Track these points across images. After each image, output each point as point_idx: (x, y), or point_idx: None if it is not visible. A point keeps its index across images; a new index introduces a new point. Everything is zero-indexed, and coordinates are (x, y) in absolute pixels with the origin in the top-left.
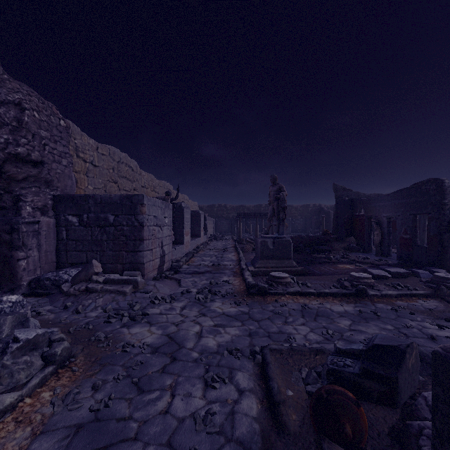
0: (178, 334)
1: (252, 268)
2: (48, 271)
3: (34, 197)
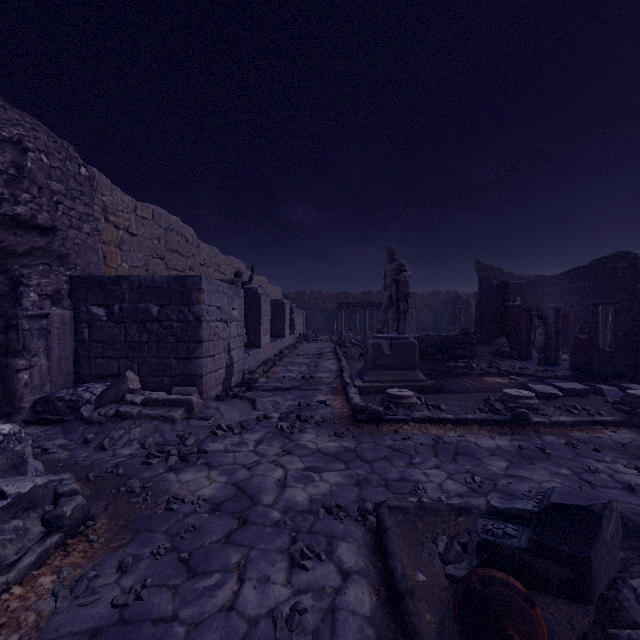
0: (251, 482)
1: (360, 382)
2: (62, 387)
3: (41, 280)
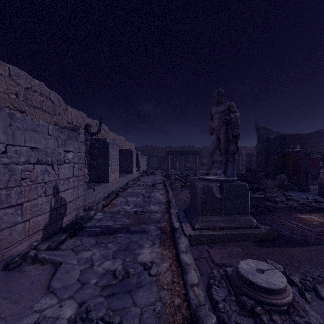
0: None
1: (189, 228)
2: None
3: None
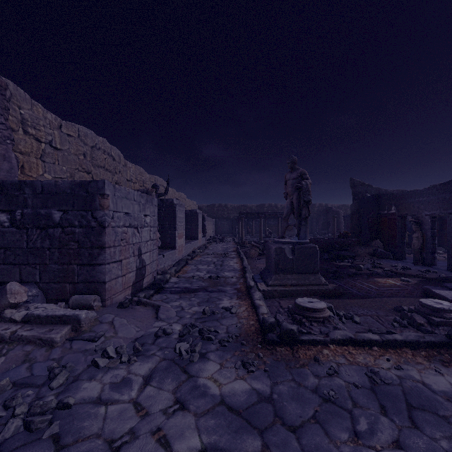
0: None
1: (264, 285)
2: None
3: None
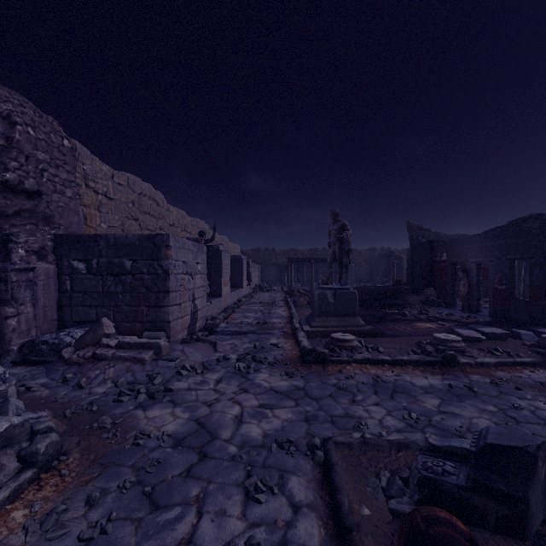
0: (211, 418)
1: (308, 327)
2: (46, 332)
3: (28, 238)
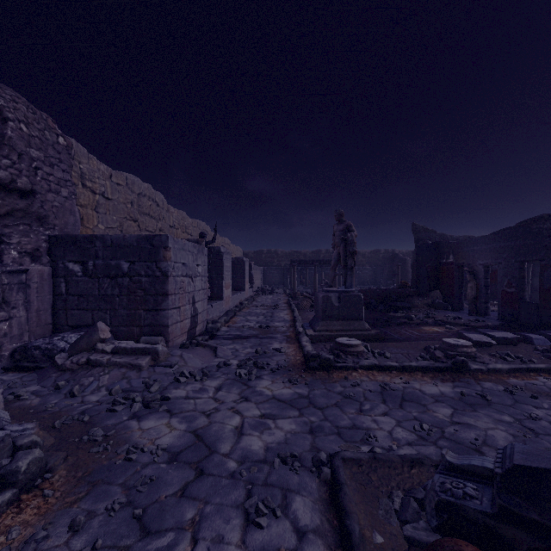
0: (210, 430)
1: (311, 331)
2: (40, 337)
3: (21, 238)
